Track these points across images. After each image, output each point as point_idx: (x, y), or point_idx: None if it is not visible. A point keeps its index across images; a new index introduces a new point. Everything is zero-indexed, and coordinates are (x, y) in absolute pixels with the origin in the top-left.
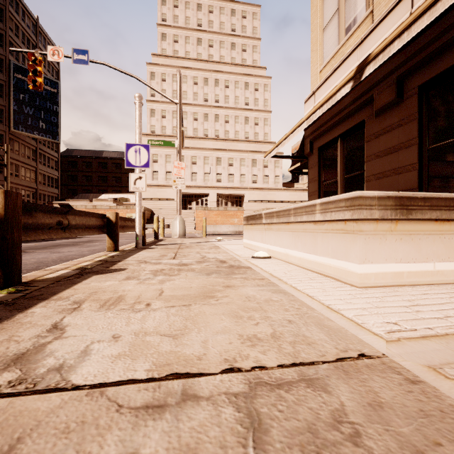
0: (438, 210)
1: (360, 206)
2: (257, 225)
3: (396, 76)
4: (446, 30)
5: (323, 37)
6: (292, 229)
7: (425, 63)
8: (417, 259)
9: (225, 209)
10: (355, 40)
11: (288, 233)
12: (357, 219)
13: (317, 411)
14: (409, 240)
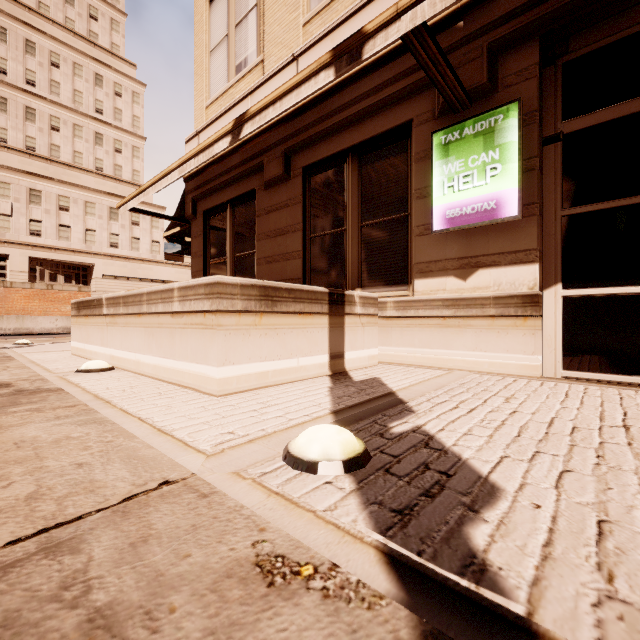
0: (302, 303)
1: (220, 295)
2: (94, 318)
3: (284, 148)
4: (323, 118)
5: (210, 63)
6: (145, 323)
7: (308, 145)
8: (282, 356)
9: (51, 288)
10: (247, 86)
11: (140, 330)
12: (216, 311)
13: (39, 587)
14: (275, 335)
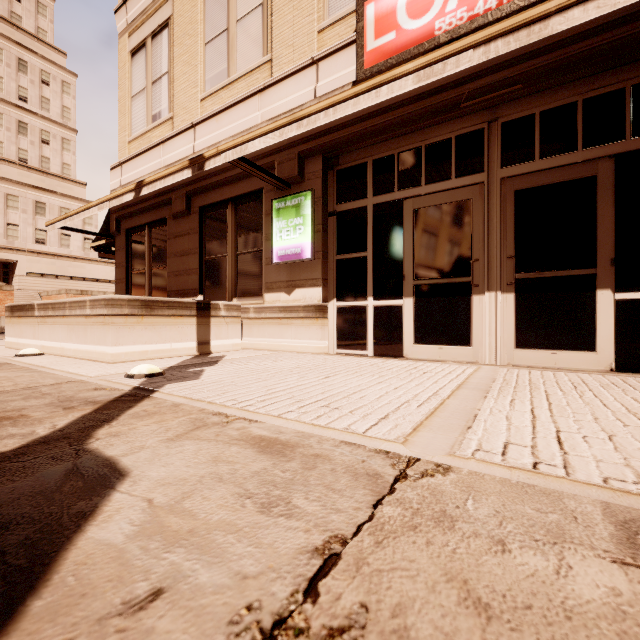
0: (174, 309)
1: (113, 306)
2: (27, 318)
3: (186, 191)
4: (211, 175)
5: (132, 106)
6: (68, 322)
7: (203, 191)
8: (159, 342)
9: None
10: (161, 134)
11: (64, 327)
12: (110, 315)
13: (27, 392)
14: (153, 329)
